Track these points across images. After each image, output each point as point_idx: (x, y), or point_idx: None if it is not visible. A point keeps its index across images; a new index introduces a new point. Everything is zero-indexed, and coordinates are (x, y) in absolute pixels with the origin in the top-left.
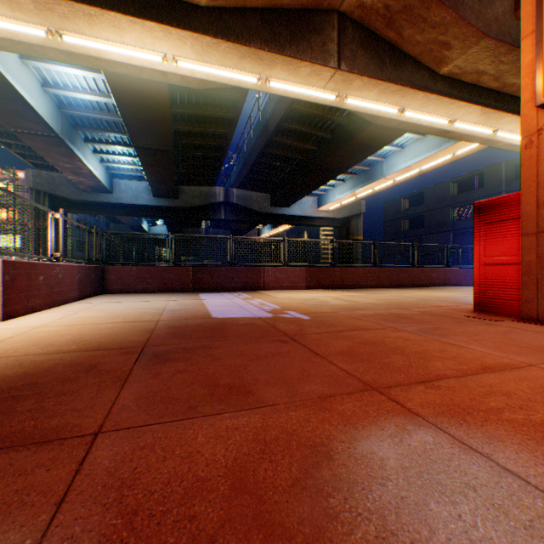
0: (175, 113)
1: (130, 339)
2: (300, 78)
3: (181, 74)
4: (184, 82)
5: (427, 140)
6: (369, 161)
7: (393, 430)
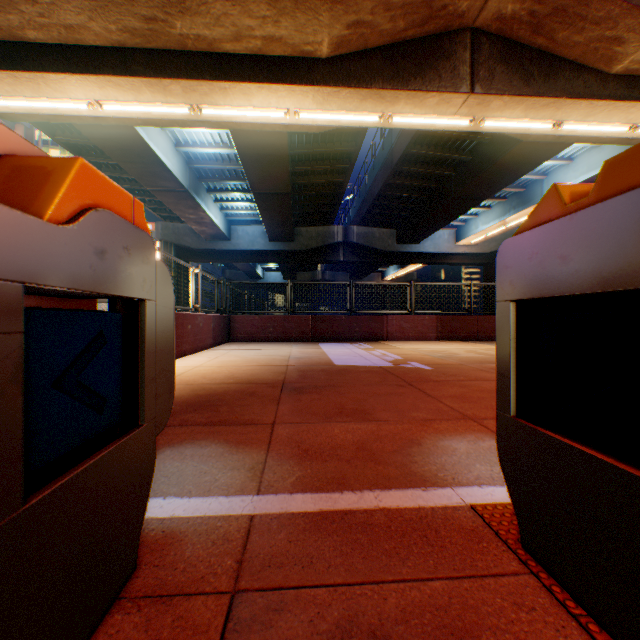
0: (292, 155)
1: (270, 378)
2: (426, 109)
3: (302, 124)
4: (304, 128)
5: (606, 147)
6: (523, 181)
7: (472, 438)
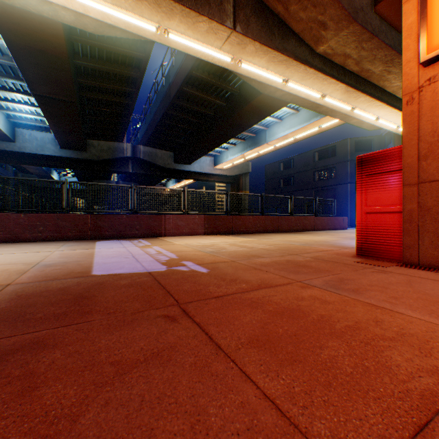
0: (77, 64)
1: None
2: (198, 34)
3: (72, 8)
4: (79, 23)
5: (300, 115)
6: (255, 129)
7: None
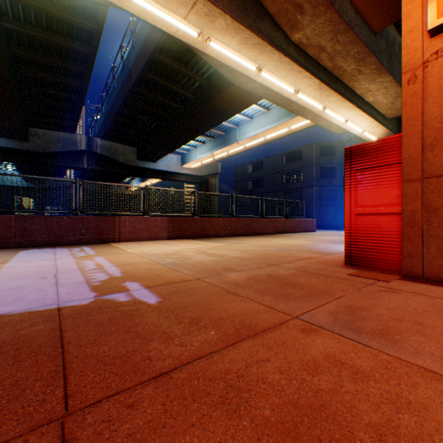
0: (7, 28)
1: None
2: None
3: None
4: None
5: (270, 114)
6: (225, 128)
7: None
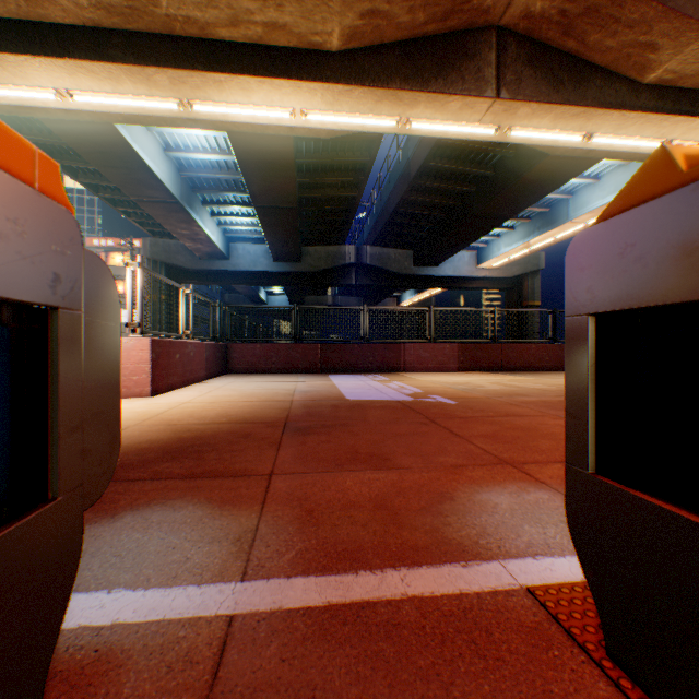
0: (299, 164)
1: (271, 416)
2: (448, 114)
3: (309, 127)
4: (312, 132)
5: (634, 166)
6: (548, 200)
7: (514, 489)
